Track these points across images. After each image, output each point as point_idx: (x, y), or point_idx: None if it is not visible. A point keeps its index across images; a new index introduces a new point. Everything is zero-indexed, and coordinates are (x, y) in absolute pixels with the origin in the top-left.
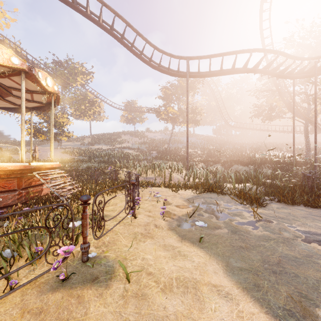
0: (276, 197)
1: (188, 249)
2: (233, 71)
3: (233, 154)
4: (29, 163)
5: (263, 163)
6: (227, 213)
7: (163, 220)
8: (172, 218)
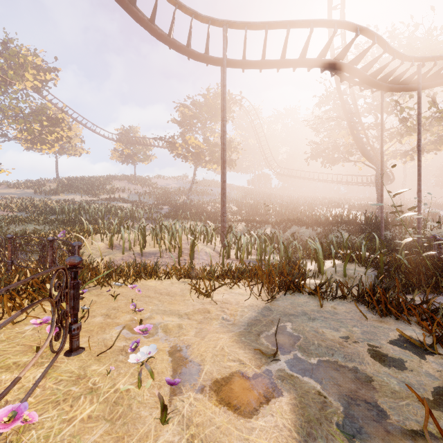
0: None
1: None
2: (303, 61)
3: (285, 211)
4: None
5: (335, 223)
6: None
7: None
8: None
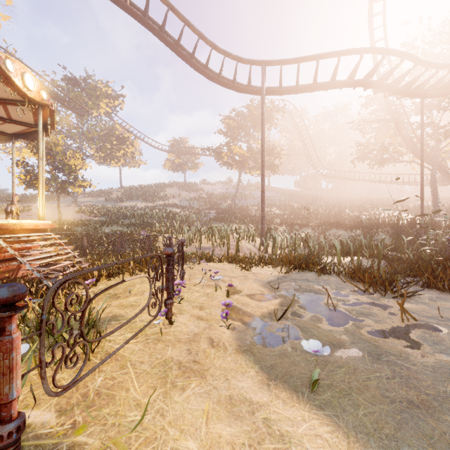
0: (421, 279)
1: (288, 410)
2: (333, 84)
3: (328, 214)
4: None
5: (374, 226)
6: (346, 311)
7: (227, 328)
8: (244, 322)
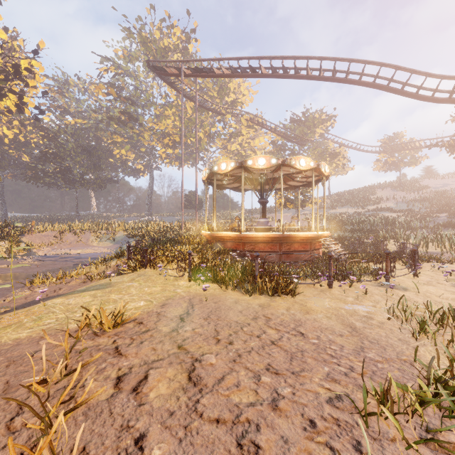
0: None
1: None
2: None
3: None
4: (317, 232)
5: None
6: None
7: (447, 281)
8: None
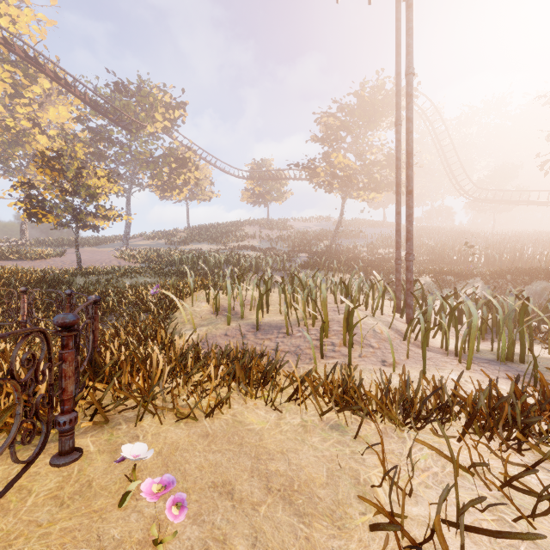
0: None
1: None
2: None
3: (500, 256)
4: None
5: None
6: None
7: None
8: None
